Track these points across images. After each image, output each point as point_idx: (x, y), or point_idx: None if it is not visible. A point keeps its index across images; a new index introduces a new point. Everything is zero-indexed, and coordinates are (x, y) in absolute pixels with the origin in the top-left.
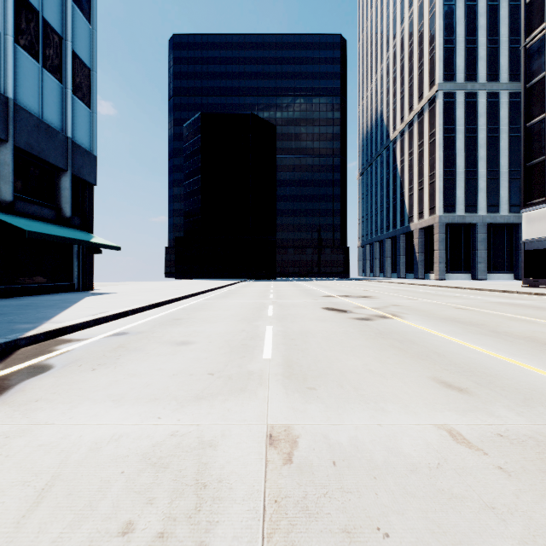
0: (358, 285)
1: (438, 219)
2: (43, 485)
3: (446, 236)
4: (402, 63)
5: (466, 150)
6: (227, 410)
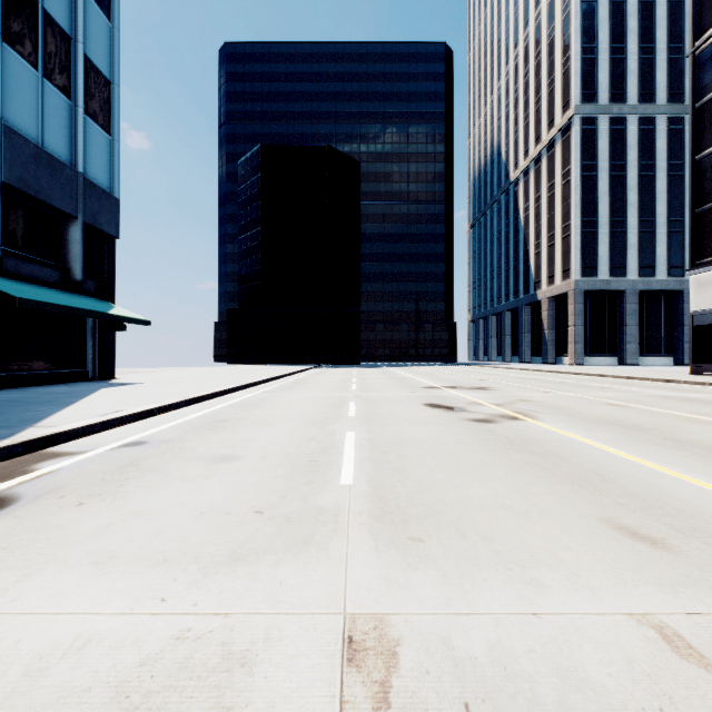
0: (469, 372)
1: (575, 285)
2: None
3: (585, 308)
4: (526, 80)
5: (611, 194)
6: (278, 584)
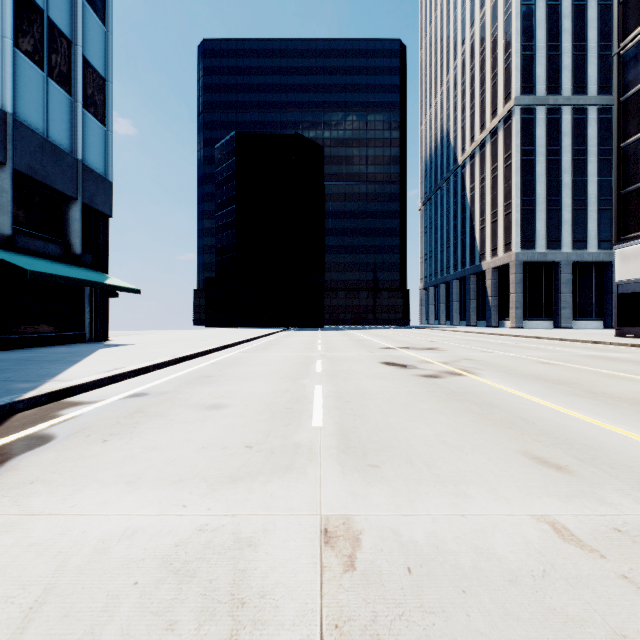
0: (421, 334)
1: (515, 257)
2: (31, 601)
3: (524, 277)
4: (472, 73)
5: (547, 176)
6: (269, 496)
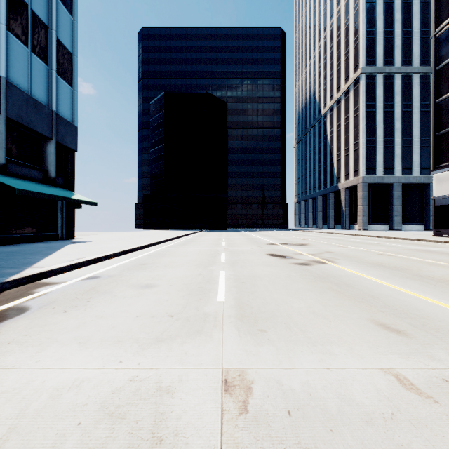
0: (296, 234)
1: (362, 180)
2: None
3: (368, 194)
4: (331, 51)
5: (384, 123)
6: (184, 353)
